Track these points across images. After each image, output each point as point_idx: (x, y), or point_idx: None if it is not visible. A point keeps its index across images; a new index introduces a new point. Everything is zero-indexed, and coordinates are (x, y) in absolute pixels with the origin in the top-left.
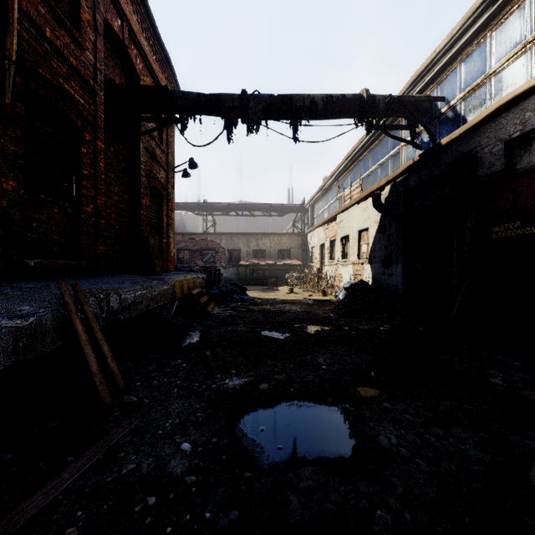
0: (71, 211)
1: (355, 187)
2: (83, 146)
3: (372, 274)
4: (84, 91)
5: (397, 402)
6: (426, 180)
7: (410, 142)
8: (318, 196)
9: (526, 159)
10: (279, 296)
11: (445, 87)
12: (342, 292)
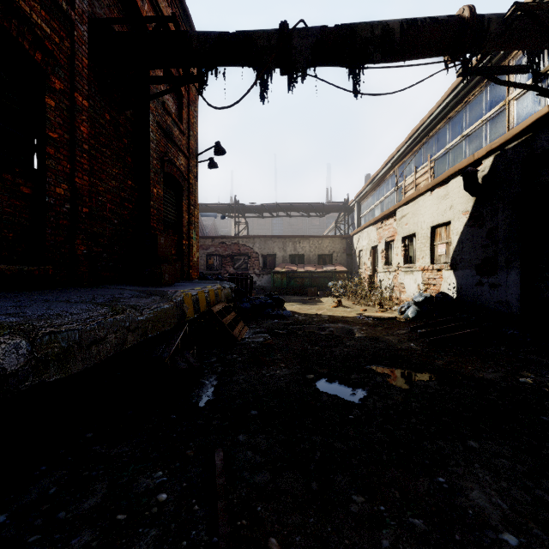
0: (28, 192)
1: (423, 172)
2: (48, 96)
3: (457, 284)
4: (50, 15)
5: None
6: None
7: (531, 87)
8: (367, 190)
9: None
10: (325, 310)
11: None
12: (411, 307)
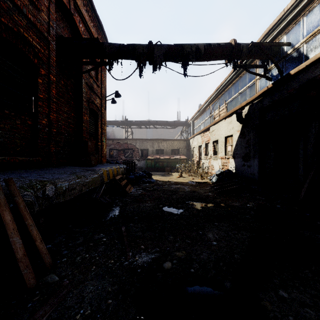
0: (30, 123)
1: (222, 109)
2: (39, 78)
3: (235, 165)
4: (40, 40)
5: (291, 289)
6: (277, 100)
7: (263, 76)
8: (197, 115)
9: None
10: (173, 179)
11: (291, 35)
12: (214, 177)
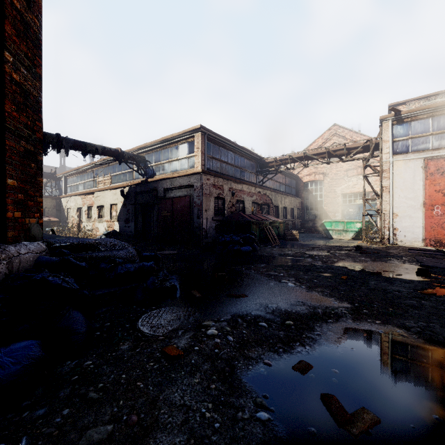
0: None
1: (107, 179)
2: None
3: (119, 227)
4: None
5: None
6: (143, 191)
7: (137, 172)
8: (74, 172)
9: (168, 195)
10: None
11: (150, 157)
12: (103, 236)
